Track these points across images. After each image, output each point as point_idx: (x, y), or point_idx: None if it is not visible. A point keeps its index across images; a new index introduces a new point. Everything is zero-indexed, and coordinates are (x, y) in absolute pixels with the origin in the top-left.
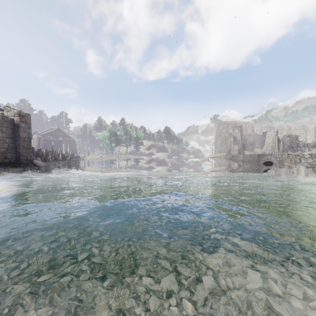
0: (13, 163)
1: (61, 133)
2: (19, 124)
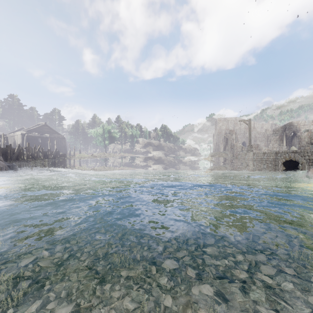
0: None
1: (49, 129)
2: None
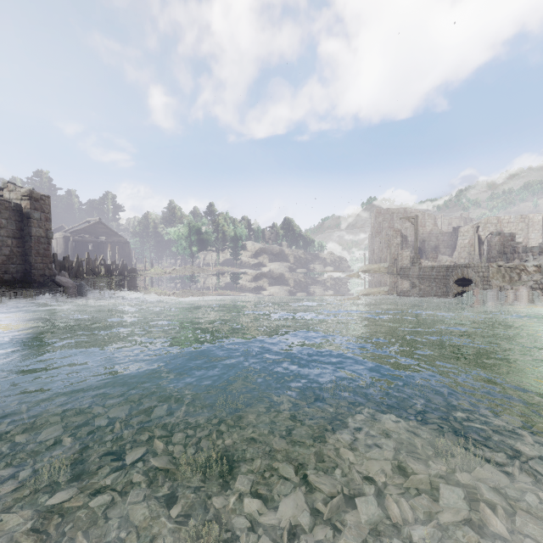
0: (19, 282)
1: (105, 229)
2: (30, 213)
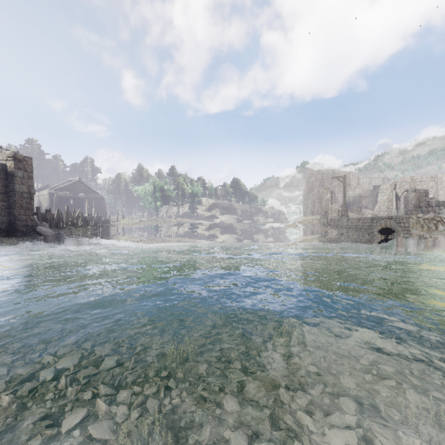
0: (4, 231)
1: (84, 187)
2: (14, 172)
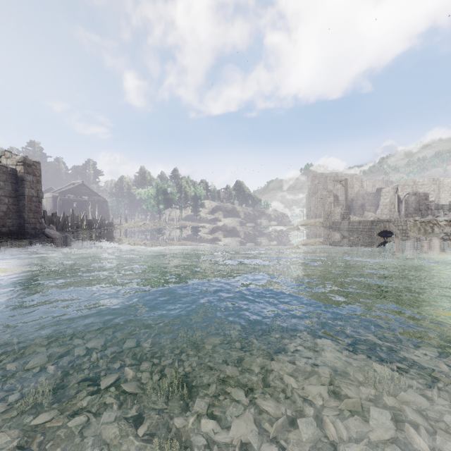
0: (14, 234)
1: (87, 190)
2: (24, 176)
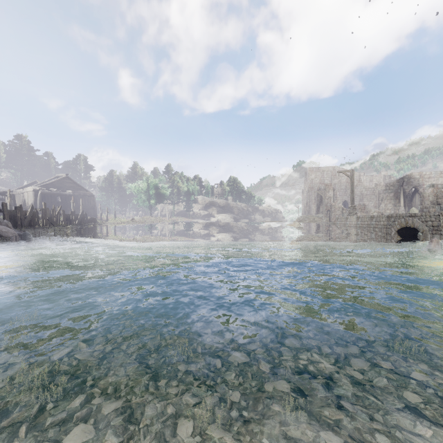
0: None
1: (72, 184)
2: None
